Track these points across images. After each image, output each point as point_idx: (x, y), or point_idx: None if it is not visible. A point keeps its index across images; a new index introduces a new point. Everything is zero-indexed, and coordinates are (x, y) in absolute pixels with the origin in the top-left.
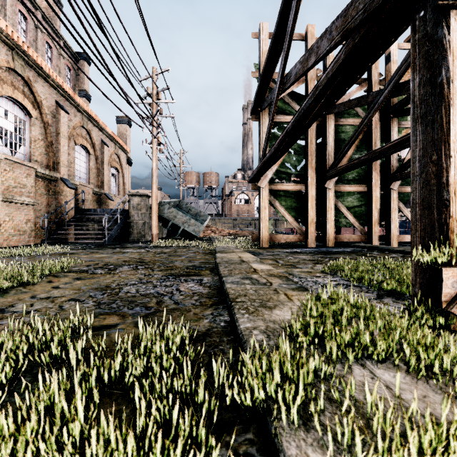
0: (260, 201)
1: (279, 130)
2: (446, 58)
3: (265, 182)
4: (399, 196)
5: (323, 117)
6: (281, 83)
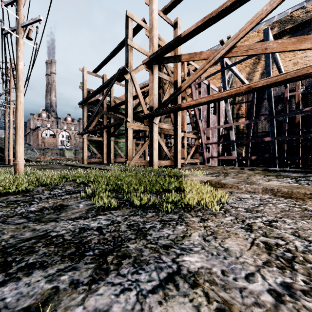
0: (84, 144)
1: (91, 113)
2: (128, 134)
3: (86, 136)
4: (136, 144)
5: (109, 111)
6: (98, 110)
